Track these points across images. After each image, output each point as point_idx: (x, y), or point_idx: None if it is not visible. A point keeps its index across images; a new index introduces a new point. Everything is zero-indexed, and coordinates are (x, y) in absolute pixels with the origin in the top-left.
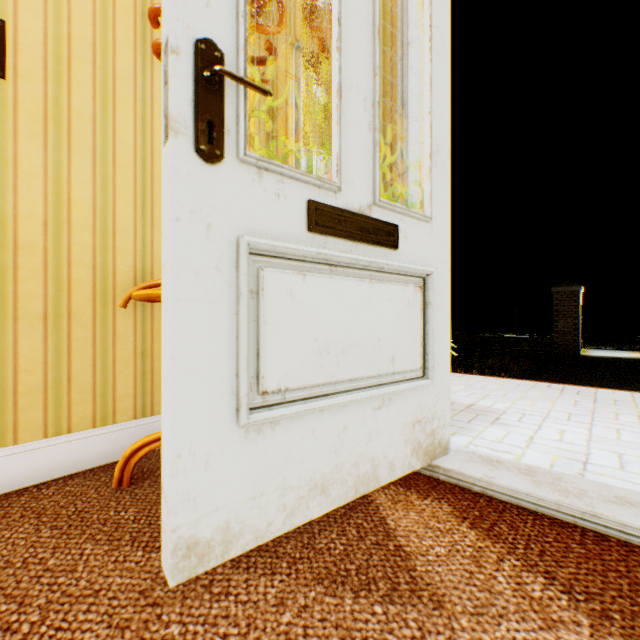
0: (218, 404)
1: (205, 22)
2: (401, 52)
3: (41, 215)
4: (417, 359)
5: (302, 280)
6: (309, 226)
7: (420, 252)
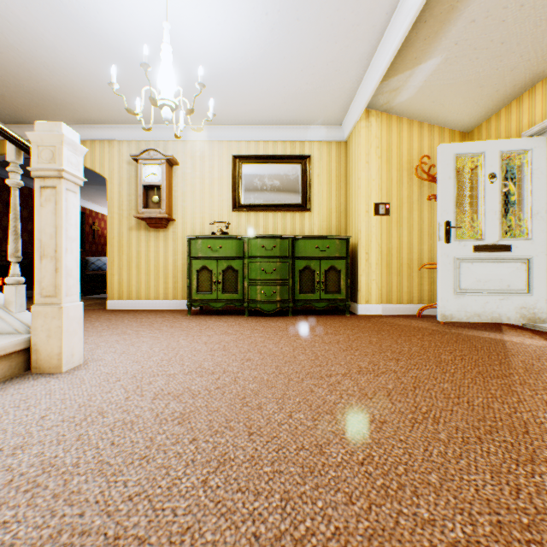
0: (449, 290)
1: (446, 217)
2: (522, 176)
3: (396, 247)
4: (522, 287)
5: (471, 264)
6: (473, 251)
7: (524, 251)
